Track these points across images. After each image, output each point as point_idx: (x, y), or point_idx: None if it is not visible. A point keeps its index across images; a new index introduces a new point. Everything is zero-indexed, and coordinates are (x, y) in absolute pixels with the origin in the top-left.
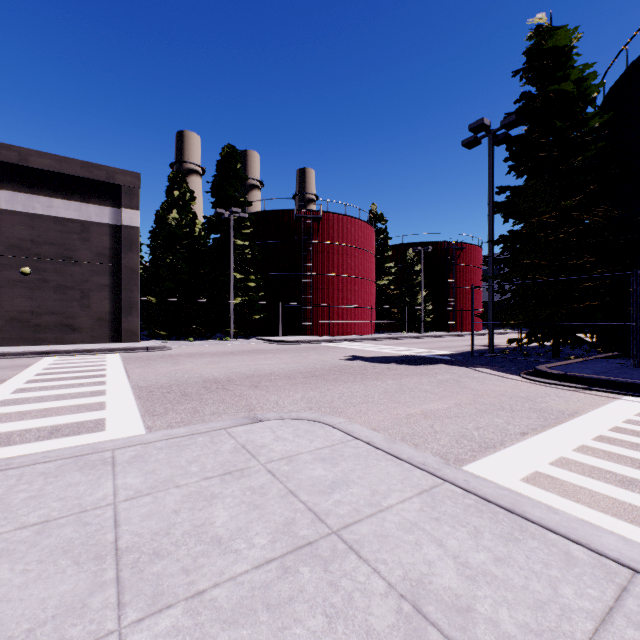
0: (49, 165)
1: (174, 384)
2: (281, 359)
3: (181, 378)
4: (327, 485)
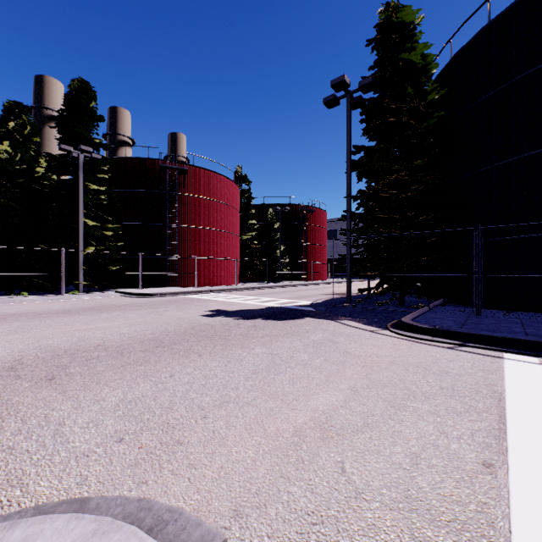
0: None
1: None
2: (128, 319)
3: None
4: None
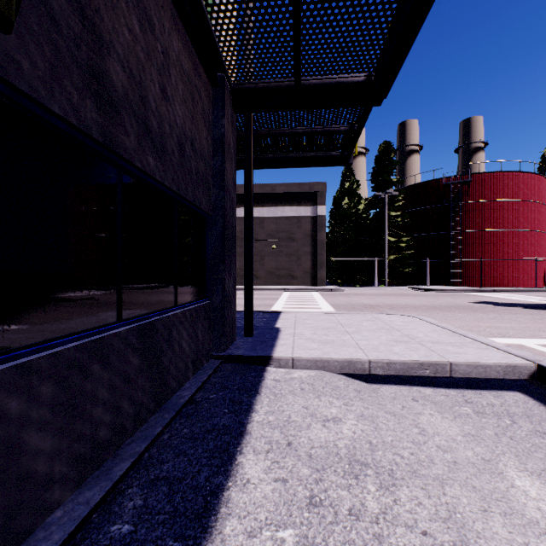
0: (283, 189)
1: (348, 305)
2: (417, 299)
3: (351, 303)
4: (400, 325)
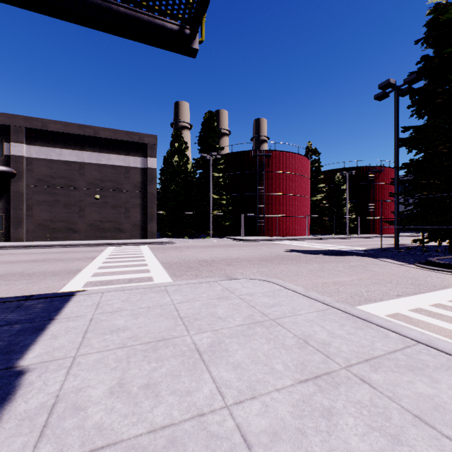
0: (109, 135)
1: (182, 262)
2: (243, 250)
3: (185, 259)
4: (269, 305)
